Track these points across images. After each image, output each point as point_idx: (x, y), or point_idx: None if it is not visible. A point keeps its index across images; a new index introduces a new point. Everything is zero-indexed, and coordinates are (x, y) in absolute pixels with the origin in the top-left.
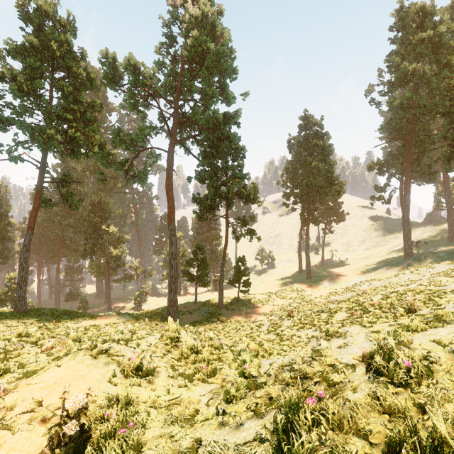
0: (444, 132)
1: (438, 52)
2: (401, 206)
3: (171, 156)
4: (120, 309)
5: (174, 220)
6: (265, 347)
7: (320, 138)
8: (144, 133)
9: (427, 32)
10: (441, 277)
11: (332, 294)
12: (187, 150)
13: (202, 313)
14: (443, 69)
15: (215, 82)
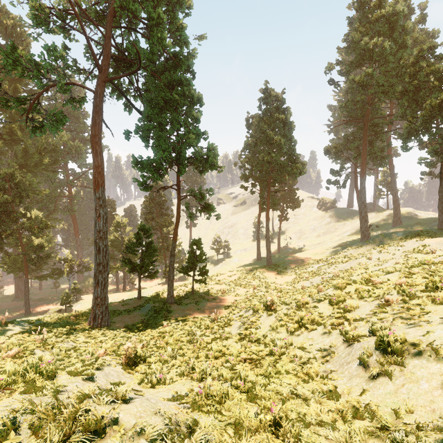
0: (402, 110)
1: (392, 34)
2: (355, 189)
3: (99, 97)
4: (43, 313)
5: (104, 186)
6: (275, 416)
7: (281, 114)
8: (54, 56)
9: (386, 9)
10: (414, 254)
11: (297, 279)
12: (125, 98)
13: (145, 312)
14: (397, 51)
15: (162, 13)
